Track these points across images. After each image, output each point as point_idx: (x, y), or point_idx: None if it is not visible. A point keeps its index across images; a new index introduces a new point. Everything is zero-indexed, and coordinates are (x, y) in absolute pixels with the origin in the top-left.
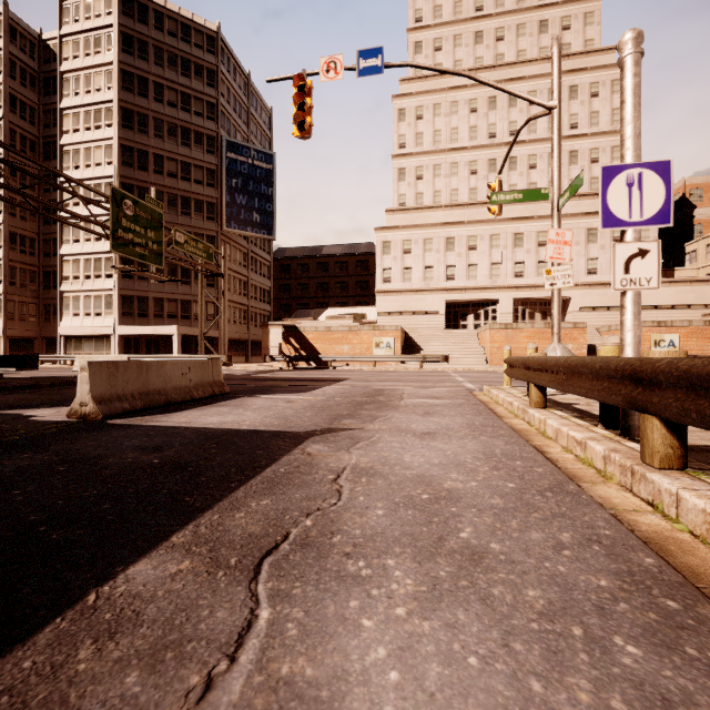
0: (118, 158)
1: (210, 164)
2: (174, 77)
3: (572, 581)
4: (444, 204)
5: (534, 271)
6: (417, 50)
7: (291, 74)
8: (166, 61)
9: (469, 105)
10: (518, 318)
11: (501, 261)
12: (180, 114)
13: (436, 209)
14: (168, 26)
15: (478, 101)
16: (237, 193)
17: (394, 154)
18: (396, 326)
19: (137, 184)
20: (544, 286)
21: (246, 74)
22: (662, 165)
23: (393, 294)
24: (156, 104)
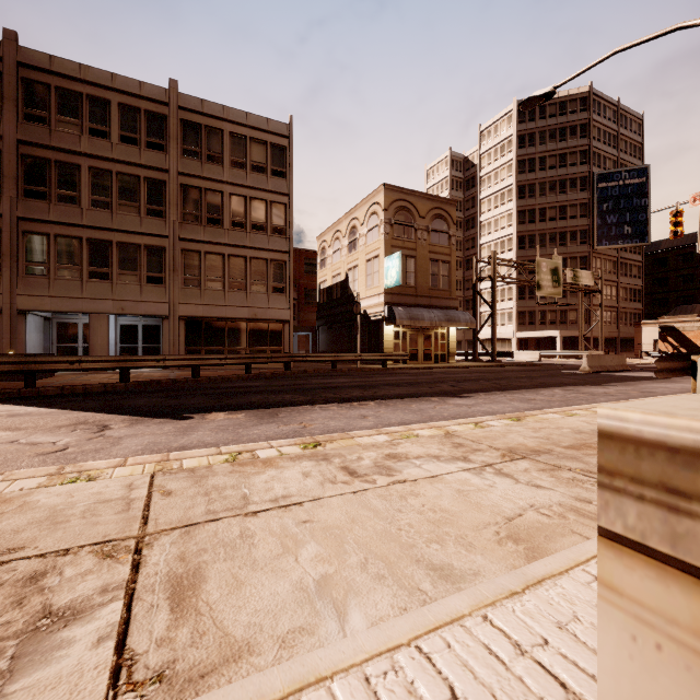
0: (515, 221)
1: (582, 200)
2: (553, 146)
3: None
4: None
5: None
6: None
7: (668, 207)
8: (548, 138)
9: None
10: None
11: None
12: (558, 172)
13: None
14: (548, 112)
15: None
16: (608, 215)
17: None
18: None
19: (527, 234)
20: None
21: (615, 103)
22: None
23: None
24: (541, 173)
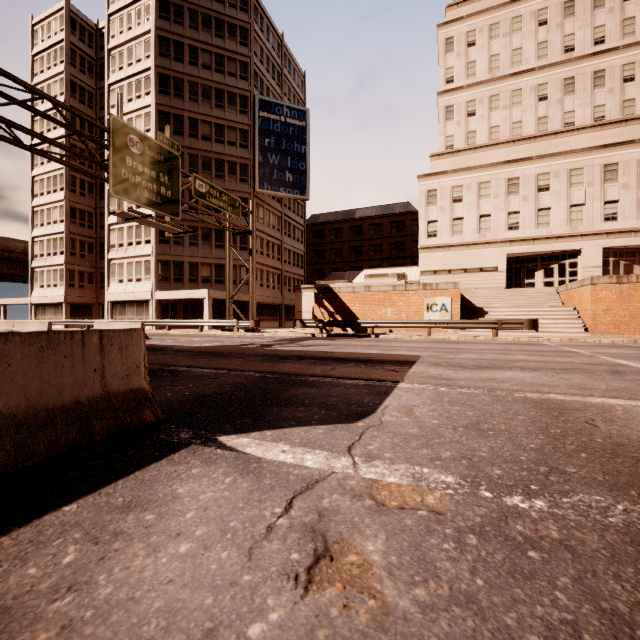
0: (155, 124)
1: (243, 125)
2: (208, 38)
3: None
4: (503, 140)
5: (634, 211)
6: None
7: None
8: (201, 23)
9: (537, 18)
10: (609, 273)
11: (585, 201)
12: (213, 76)
13: (493, 147)
14: None
15: (549, 10)
16: (270, 153)
17: (440, 91)
18: (454, 284)
19: None
20: None
21: (280, 35)
22: None
23: (439, 250)
24: (191, 68)
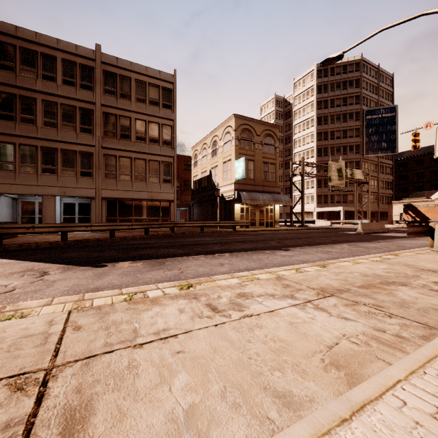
0: (316, 138)
1: (356, 126)
2: (339, 92)
3: None
4: None
5: None
6: None
7: (410, 130)
8: (335, 87)
9: None
10: None
11: None
12: (341, 109)
13: None
14: (336, 71)
15: None
16: (372, 135)
17: None
18: None
19: (323, 147)
20: None
21: (376, 67)
22: None
23: None
24: (331, 109)
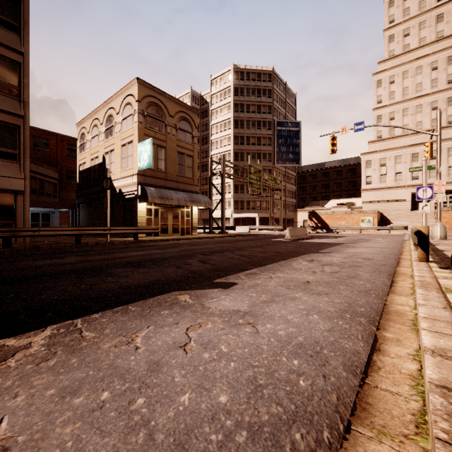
0: (233, 142)
1: (269, 135)
2: (254, 99)
3: (383, 249)
4: (410, 133)
5: None
6: (390, 40)
7: (328, 133)
8: (251, 93)
9: (431, 66)
10: None
11: None
12: (256, 115)
13: (404, 136)
14: (251, 77)
15: (438, 62)
16: (282, 146)
17: (373, 108)
18: (374, 211)
19: (239, 151)
20: None
21: (284, 83)
22: (431, 187)
23: (373, 191)
24: (247, 114)
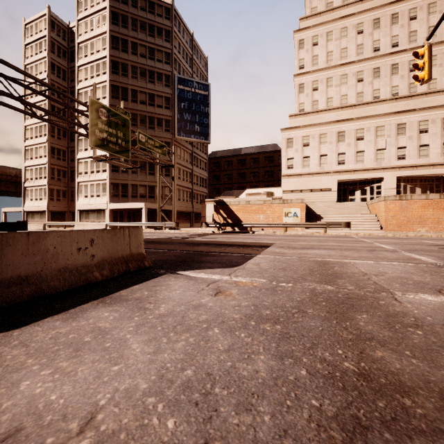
0: (109, 93)
1: (167, 94)
2: (144, 37)
3: None
4: (335, 107)
5: (415, 153)
6: None
7: None
8: (139, 27)
9: (356, 29)
10: (400, 193)
11: (386, 147)
12: (147, 62)
13: (329, 111)
14: (140, 4)
15: (364, 24)
16: (185, 112)
17: (295, 74)
18: (301, 200)
19: None
20: (425, 166)
21: (191, 34)
22: None
23: (295, 177)
24: (133, 56)
